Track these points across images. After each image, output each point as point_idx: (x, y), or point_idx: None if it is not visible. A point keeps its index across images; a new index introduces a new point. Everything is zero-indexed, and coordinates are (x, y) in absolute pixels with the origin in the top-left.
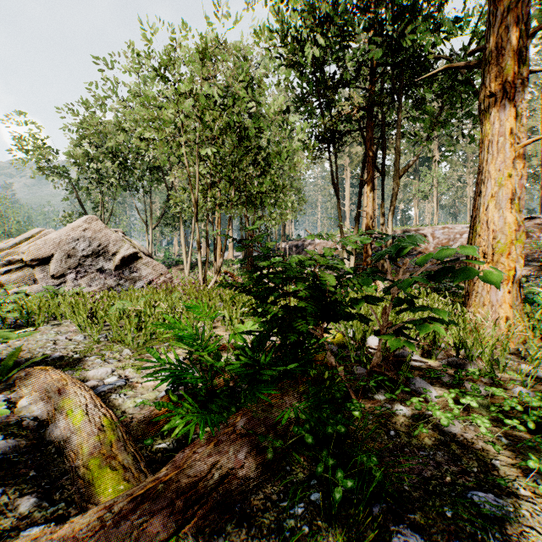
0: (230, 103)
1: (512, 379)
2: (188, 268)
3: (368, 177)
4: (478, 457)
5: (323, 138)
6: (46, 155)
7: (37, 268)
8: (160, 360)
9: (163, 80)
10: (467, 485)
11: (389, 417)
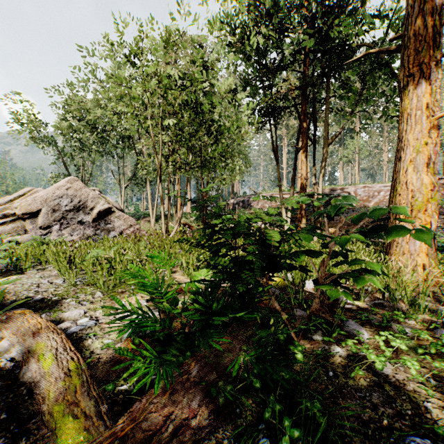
0: (188, 83)
1: (432, 320)
2: (154, 219)
3: (303, 145)
4: (411, 399)
5: (265, 113)
6: (36, 127)
7: (28, 220)
8: (124, 307)
9: (132, 64)
10: (404, 429)
11: (327, 358)
